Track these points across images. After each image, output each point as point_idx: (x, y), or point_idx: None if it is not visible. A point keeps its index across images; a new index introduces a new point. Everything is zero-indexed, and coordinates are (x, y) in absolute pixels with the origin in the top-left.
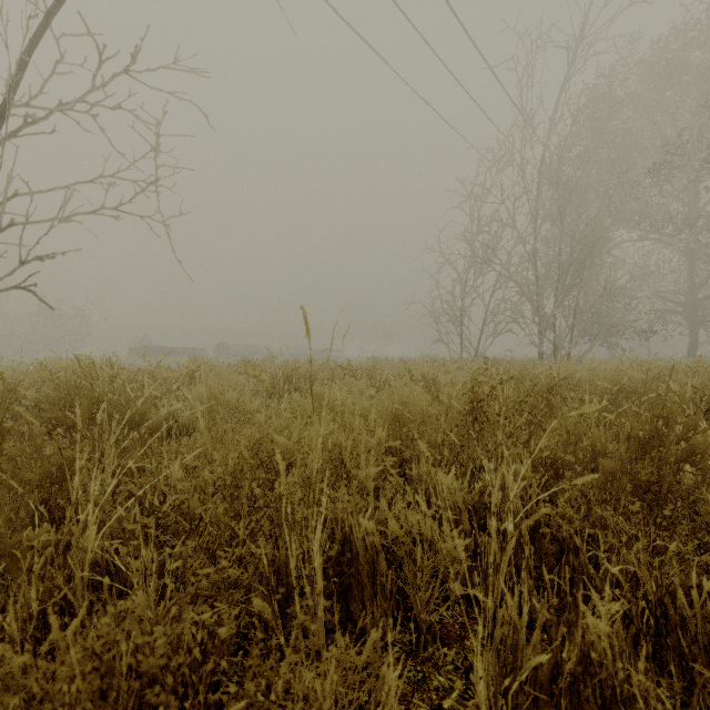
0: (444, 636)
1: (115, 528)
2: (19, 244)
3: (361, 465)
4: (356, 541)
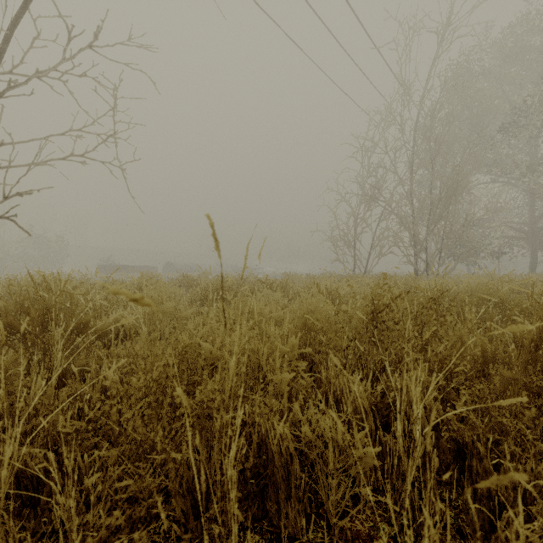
0: (354, 535)
1: (50, 430)
2: (3, 183)
3: (276, 370)
4: (272, 445)
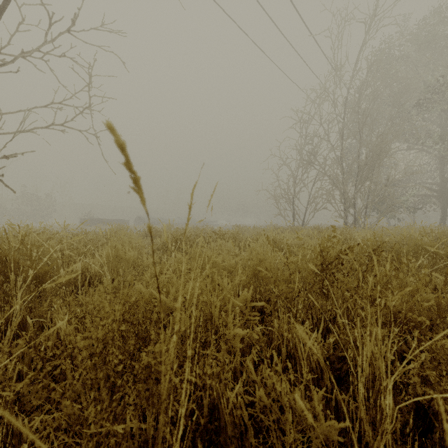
0: None
1: None
2: None
3: (228, 325)
4: (224, 413)
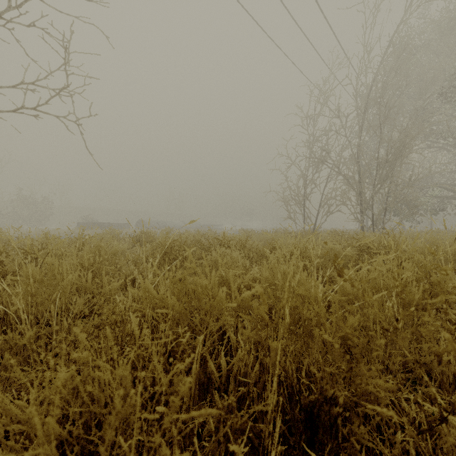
0: None
1: None
2: None
3: None
4: None
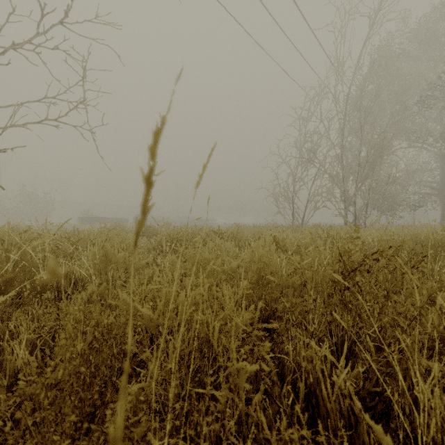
0: None
1: None
2: None
3: (230, 355)
4: None
